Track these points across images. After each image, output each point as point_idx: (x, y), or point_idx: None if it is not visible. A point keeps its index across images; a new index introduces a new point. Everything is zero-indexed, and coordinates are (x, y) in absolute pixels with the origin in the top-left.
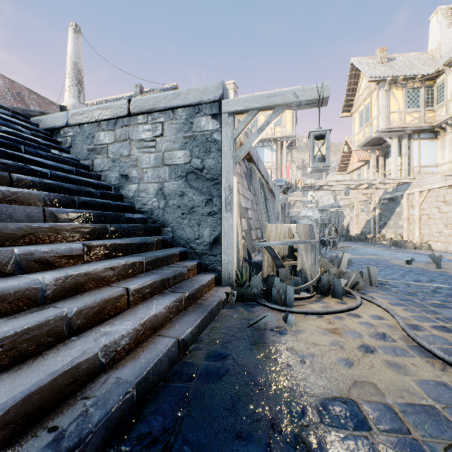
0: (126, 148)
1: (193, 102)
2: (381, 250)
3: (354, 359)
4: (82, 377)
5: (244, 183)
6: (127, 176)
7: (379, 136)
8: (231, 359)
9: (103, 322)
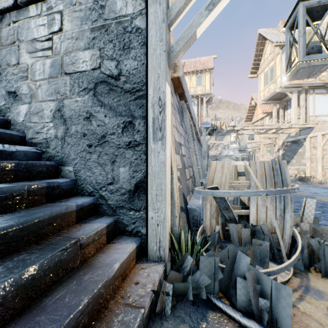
0: (13, 54)
1: None
2: None
3: None
4: None
5: (177, 117)
6: (15, 93)
7: (282, 91)
8: None
9: None
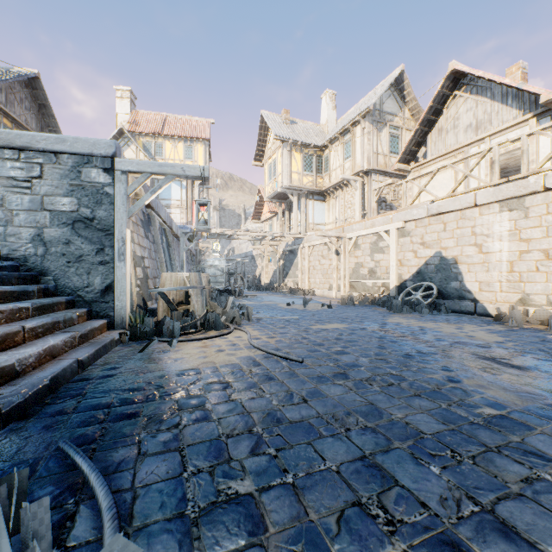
0: None
1: (82, 152)
2: (279, 297)
3: (209, 355)
4: (6, 376)
5: (141, 232)
6: None
7: (284, 192)
8: (123, 367)
9: (6, 350)
